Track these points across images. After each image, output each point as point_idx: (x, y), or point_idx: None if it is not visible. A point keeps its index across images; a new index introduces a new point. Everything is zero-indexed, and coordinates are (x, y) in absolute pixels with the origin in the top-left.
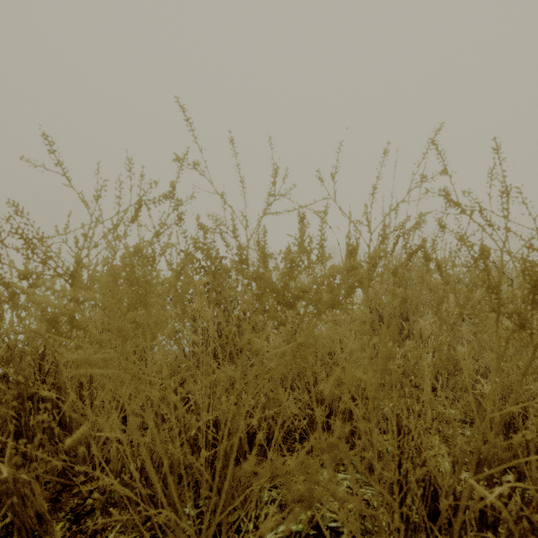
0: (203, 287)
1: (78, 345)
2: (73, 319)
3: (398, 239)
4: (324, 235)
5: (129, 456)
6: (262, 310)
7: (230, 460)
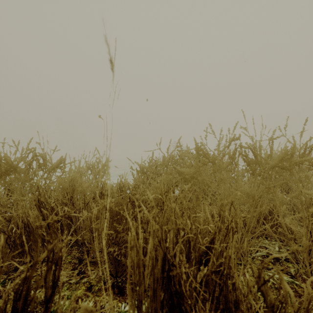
0: (245, 166)
1: (193, 184)
2: (192, 176)
3: (311, 150)
4: (293, 151)
5: (211, 220)
6: (254, 174)
7: (252, 221)
